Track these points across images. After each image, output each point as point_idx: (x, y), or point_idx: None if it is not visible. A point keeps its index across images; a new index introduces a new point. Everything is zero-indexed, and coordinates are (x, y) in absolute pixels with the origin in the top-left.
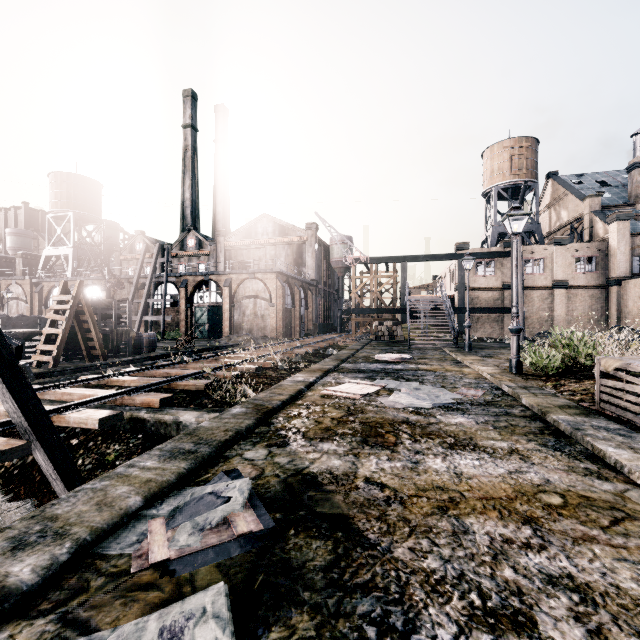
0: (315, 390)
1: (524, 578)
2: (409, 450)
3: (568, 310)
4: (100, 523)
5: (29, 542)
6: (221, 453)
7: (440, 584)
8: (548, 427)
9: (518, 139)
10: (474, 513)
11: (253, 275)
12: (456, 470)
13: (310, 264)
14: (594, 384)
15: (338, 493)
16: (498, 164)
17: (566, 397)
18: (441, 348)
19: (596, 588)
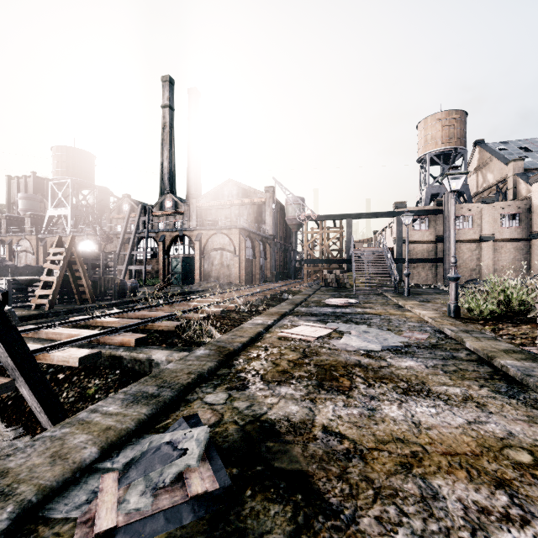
0: (273, 332)
1: None
2: (364, 395)
3: (494, 260)
4: (49, 480)
5: None
6: (183, 396)
7: None
8: (497, 372)
9: (449, 112)
10: (440, 472)
11: (220, 231)
12: (414, 419)
13: (268, 221)
14: (532, 328)
15: (296, 444)
16: (431, 134)
17: (507, 341)
18: (383, 293)
19: None
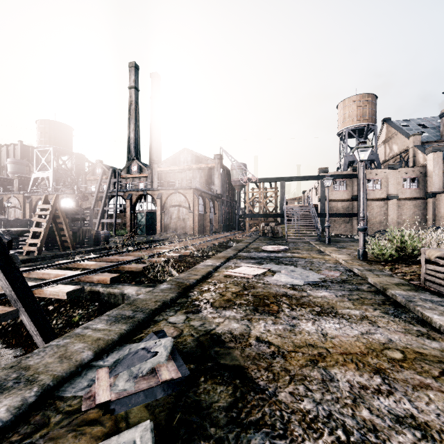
0: (220, 272)
1: (377, 418)
2: (288, 316)
3: (398, 215)
4: (60, 372)
5: (7, 387)
6: (152, 318)
7: (314, 422)
8: (388, 299)
9: (362, 95)
10: (337, 365)
11: (177, 191)
12: (323, 331)
13: (217, 183)
14: (419, 268)
15: (236, 349)
16: (348, 113)
17: (400, 277)
18: (309, 242)
19: (433, 426)
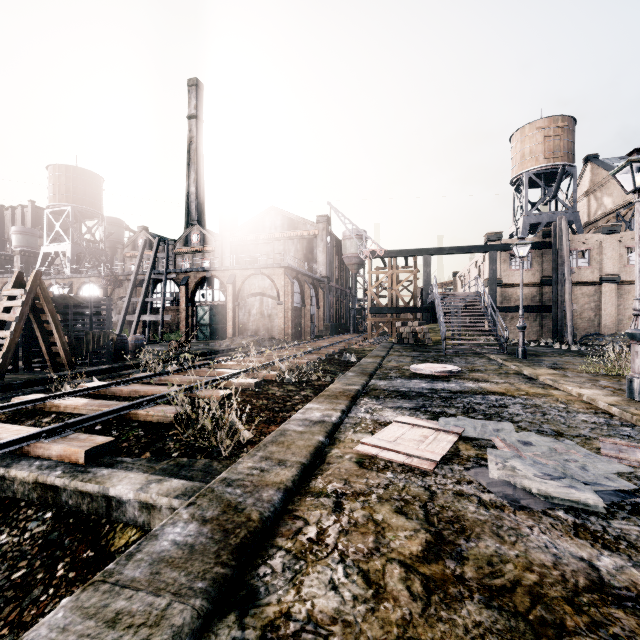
0: (343, 442)
1: None
2: None
3: (619, 309)
4: None
5: None
6: None
7: None
8: None
9: (553, 118)
10: None
11: (259, 271)
12: None
13: (321, 260)
14: None
15: None
16: (530, 147)
17: None
18: (484, 354)
19: None
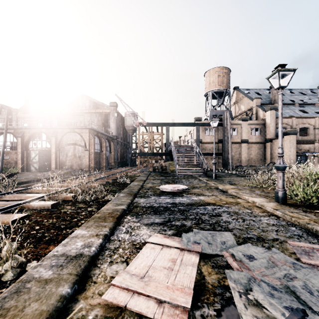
0: (94, 284)
1: None
2: None
3: (248, 154)
4: None
5: None
6: None
7: None
8: None
9: (222, 68)
10: None
11: (73, 130)
12: None
13: (112, 126)
14: None
15: None
16: (212, 79)
17: None
18: (196, 177)
19: None
